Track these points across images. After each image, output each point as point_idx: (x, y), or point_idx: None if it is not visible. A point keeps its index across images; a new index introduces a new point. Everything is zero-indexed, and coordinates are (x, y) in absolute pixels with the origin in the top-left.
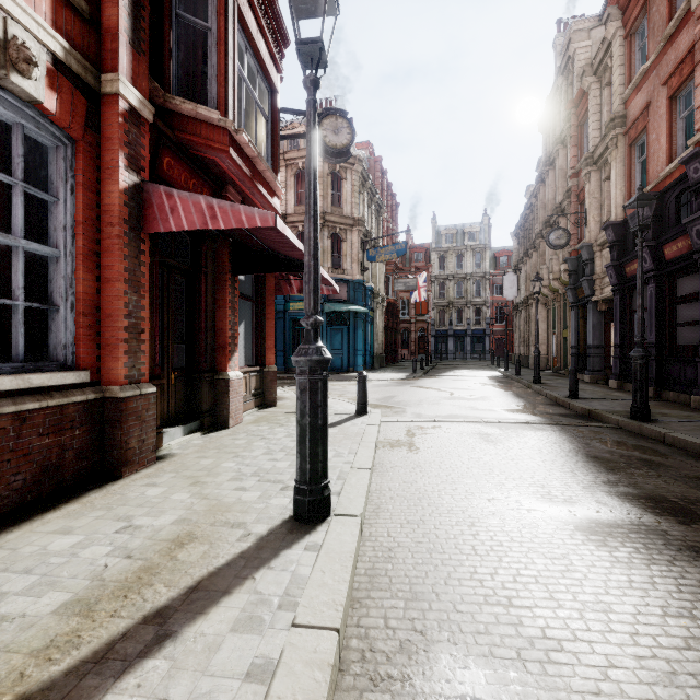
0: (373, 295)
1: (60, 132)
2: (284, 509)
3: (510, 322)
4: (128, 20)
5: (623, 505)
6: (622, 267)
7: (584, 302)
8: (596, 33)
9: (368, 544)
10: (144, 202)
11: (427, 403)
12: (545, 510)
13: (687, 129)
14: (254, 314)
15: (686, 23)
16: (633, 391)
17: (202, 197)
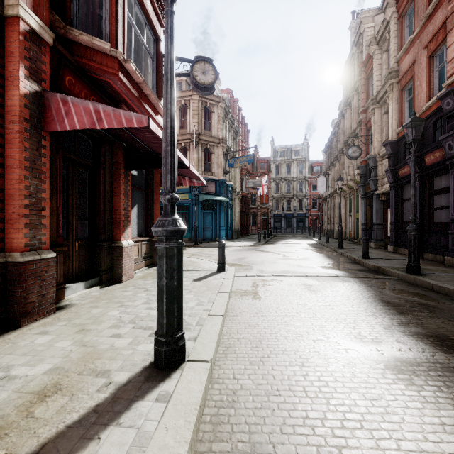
0: (232, 190)
1: None
2: (147, 355)
3: (321, 208)
4: None
5: (418, 344)
6: (396, 171)
7: (370, 194)
8: (378, 18)
9: (215, 386)
10: (45, 107)
11: (267, 262)
12: (358, 349)
13: (440, 78)
14: (145, 200)
15: (440, 6)
16: (409, 253)
17: (91, 103)
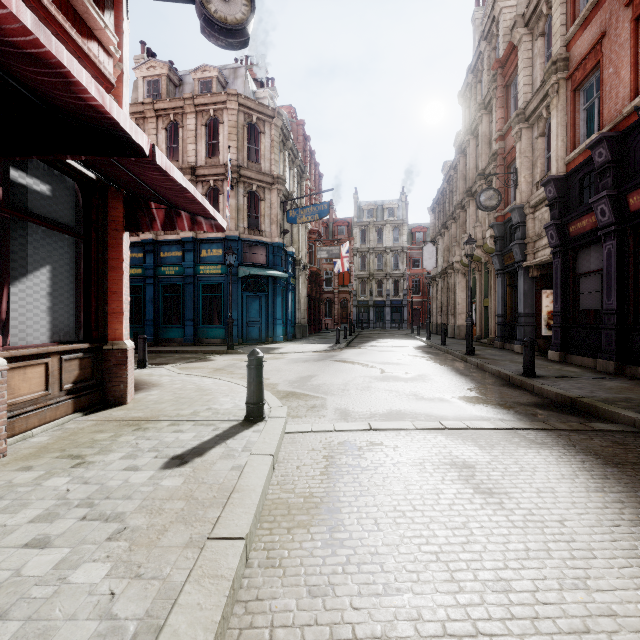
0: (295, 262)
1: None
2: None
3: (425, 293)
4: None
5: None
6: (566, 226)
7: (513, 268)
8: None
9: None
10: None
11: (354, 387)
12: None
13: None
14: (82, 258)
15: None
16: None
17: None
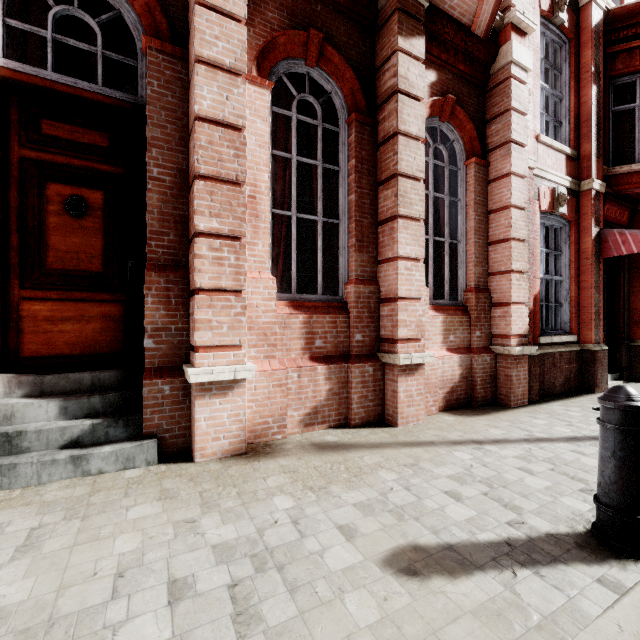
0: None
1: (565, 221)
2: None
3: None
4: (594, 145)
5: None
6: None
7: None
8: None
9: None
10: (601, 241)
11: None
12: None
13: None
14: None
15: None
16: None
17: None
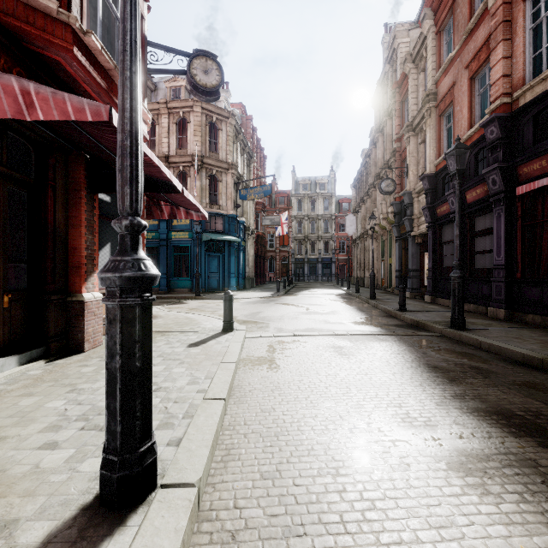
0: (245, 228)
1: None
2: (94, 480)
3: (349, 252)
4: None
5: (481, 426)
6: (435, 209)
7: (405, 236)
8: (413, 33)
9: (204, 528)
10: None
11: (287, 317)
12: (410, 440)
13: (482, 103)
14: None
15: (482, 20)
16: (453, 305)
17: (15, 79)
